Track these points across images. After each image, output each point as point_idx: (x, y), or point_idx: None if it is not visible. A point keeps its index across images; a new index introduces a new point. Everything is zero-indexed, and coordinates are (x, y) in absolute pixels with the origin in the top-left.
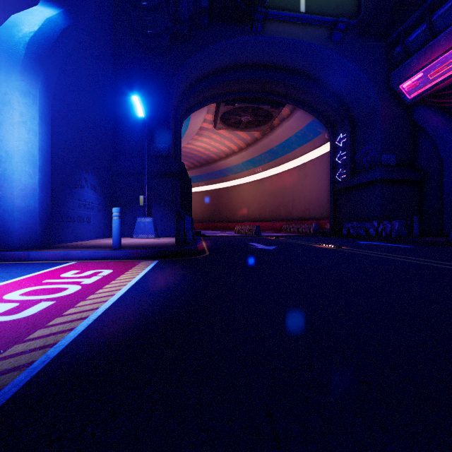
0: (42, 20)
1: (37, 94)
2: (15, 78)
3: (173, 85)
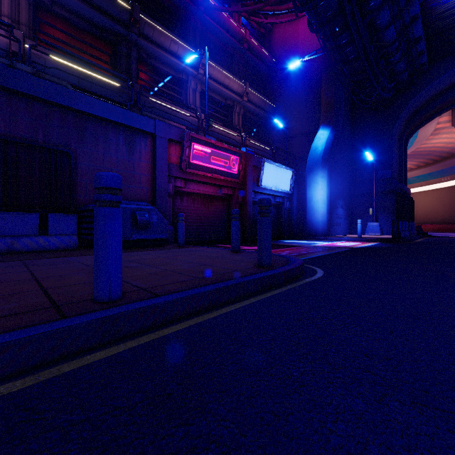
0: (325, 141)
1: (326, 176)
2: (319, 173)
3: (395, 126)
